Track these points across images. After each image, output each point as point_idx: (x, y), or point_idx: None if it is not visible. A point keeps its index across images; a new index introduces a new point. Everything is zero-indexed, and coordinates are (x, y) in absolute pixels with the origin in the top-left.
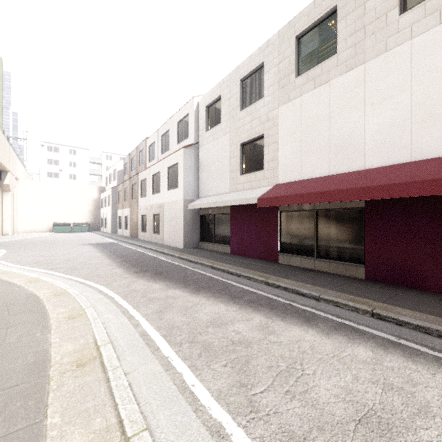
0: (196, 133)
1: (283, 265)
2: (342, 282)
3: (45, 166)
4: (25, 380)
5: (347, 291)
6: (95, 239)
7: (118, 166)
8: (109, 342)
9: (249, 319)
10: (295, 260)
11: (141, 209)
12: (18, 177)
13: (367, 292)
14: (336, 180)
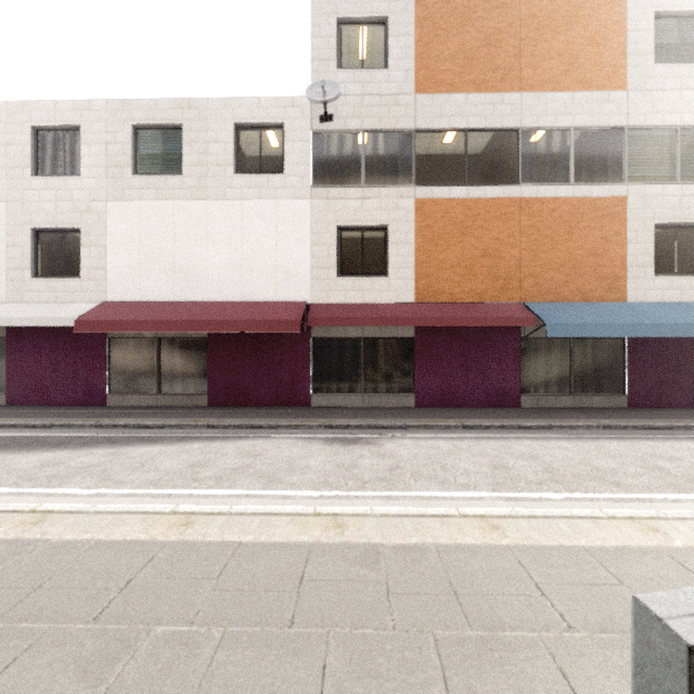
0: None
1: (115, 407)
2: (186, 412)
3: None
4: None
5: (191, 416)
6: None
7: None
8: None
9: (91, 453)
10: (133, 398)
11: None
12: None
13: (207, 414)
14: (181, 309)
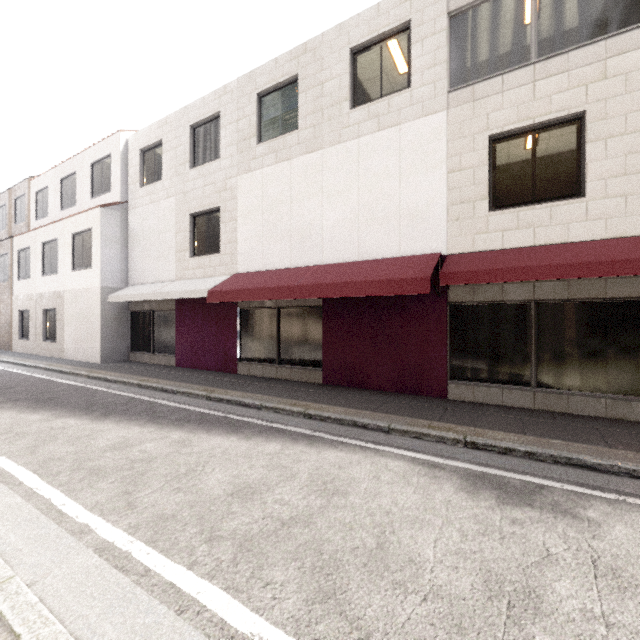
0: (124, 187)
1: (242, 376)
2: (297, 389)
3: None
4: None
5: (296, 396)
6: None
7: None
8: None
9: (166, 437)
10: (257, 368)
11: (20, 300)
12: None
13: (314, 396)
14: (294, 274)
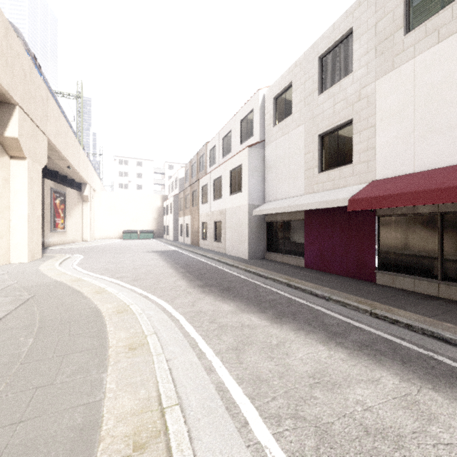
0: (262, 130)
1: (384, 287)
2: None
3: (117, 178)
4: None
5: None
6: (159, 247)
7: (179, 173)
8: (177, 402)
9: (374, 379)
10: (404, 281)
11: (202, 216)
12: (95, 188)
13: None
14: None
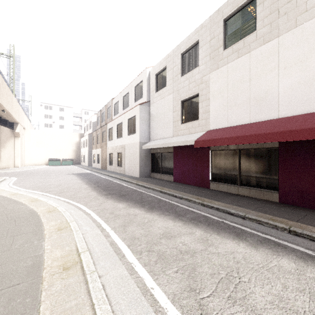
0: (148, 94)
1: (213, 190)
2: (261, 205)
3: (43, 120)
4: (25, 279)
5: (266, 211)
6: (77, 170)
7: (93, 118)
8: (87, 250)
9: (192, 233)
10: (223, 186)
11: (109, 149)
12: (25, 127)
13: (282, 213)
14: (256, 127)
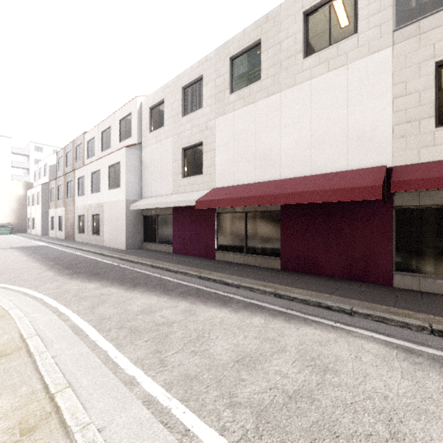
0: (139, 133)
1: (219, 261)
2: (262, 273)
3: None
4: None
5: (263, 279)
6: (20, 243)
7: (50, 160)
8: (36, 334)
9: (176, 306)
10: (229, 256)
11: (79, 209)
12: None
13: (277, 279)
14: (259, 187)
